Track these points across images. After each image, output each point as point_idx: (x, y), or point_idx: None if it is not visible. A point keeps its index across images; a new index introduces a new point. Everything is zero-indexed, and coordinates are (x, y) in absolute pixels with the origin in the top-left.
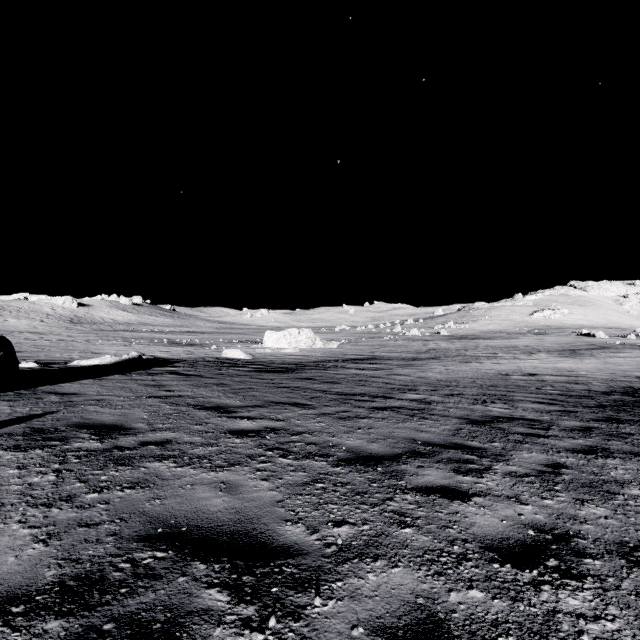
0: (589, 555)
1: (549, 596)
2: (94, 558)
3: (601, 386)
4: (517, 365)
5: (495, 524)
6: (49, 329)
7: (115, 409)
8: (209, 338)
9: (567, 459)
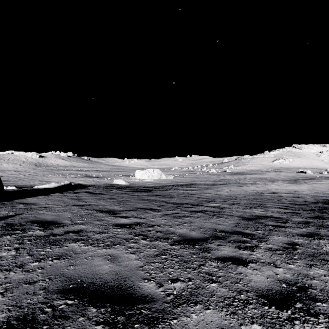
0: (319, 300)
1: (299, 328)
2: (30, 305)
3: (311, 199)
4: (267, 188)
5: (263, 280)
6: (24, 169)
7: (54, 212)
8: (107, 174)
9: (298, 240)
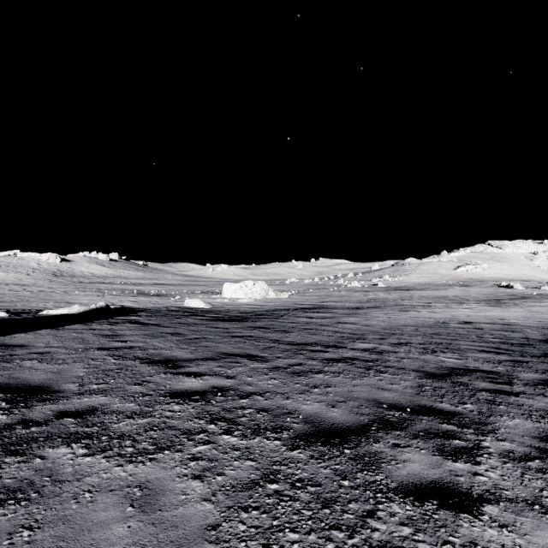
0: None
1: None
2: None
3: (536, 334)
4: (451, 313)
5: None
6: (33, 281)
7: (53, 364)
8: (175, 289)
9: None
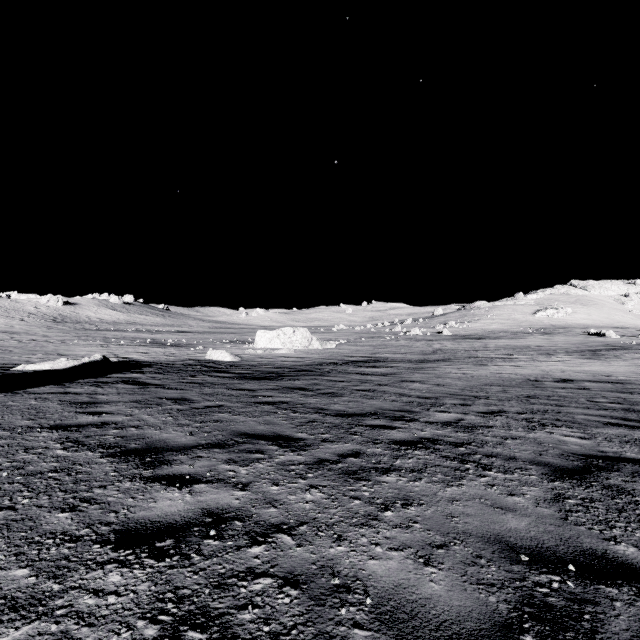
0: None
1: None
2: None
3: None
4: (541, 368)
5: None
6: (27, 328)
7: None
8: (198, 338)
9: None
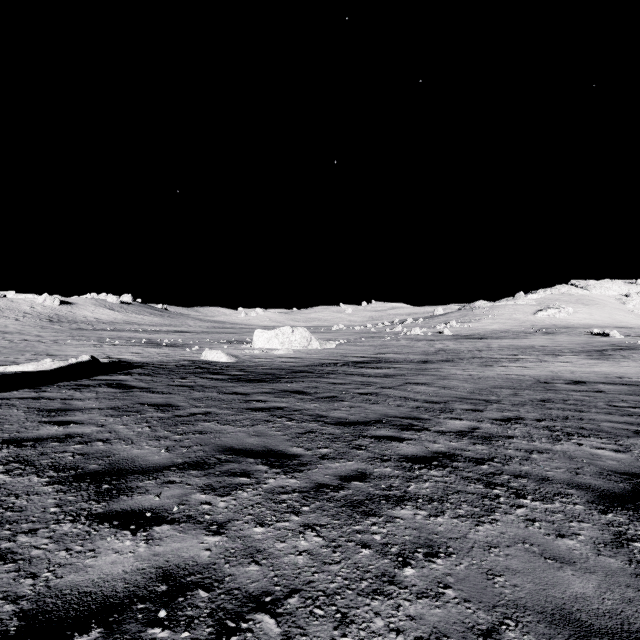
0: None
1: None
2: None
3: None
4: (549, 369)
5: None
6: (20, 328)
7: None
8: (195, 338)
9: None
